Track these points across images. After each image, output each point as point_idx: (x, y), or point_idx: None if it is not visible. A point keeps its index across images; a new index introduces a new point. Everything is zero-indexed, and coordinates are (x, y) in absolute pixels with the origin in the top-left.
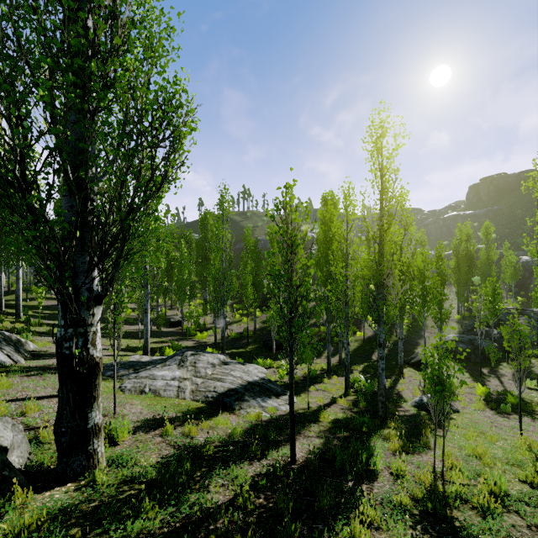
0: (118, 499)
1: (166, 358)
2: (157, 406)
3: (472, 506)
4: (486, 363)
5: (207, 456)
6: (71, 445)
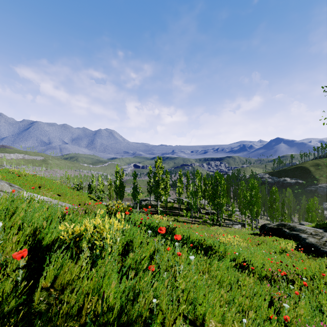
0: None
1: None
2: None
3: None
4: None
5: None
6: None
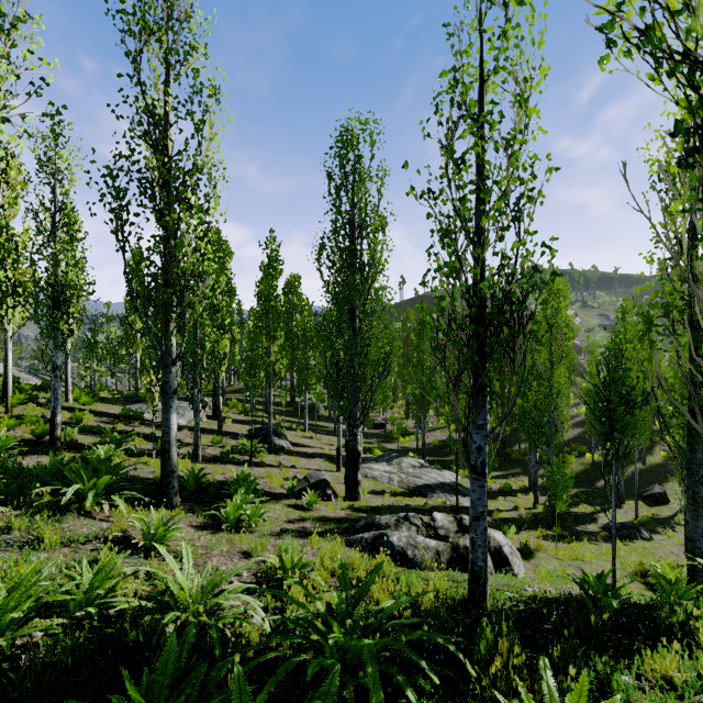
0: (372, 510)
1: (377, 457)
2: (377, 485)
3: (555, 556)
4: None
5: (408, 509)
6: (351, 486)
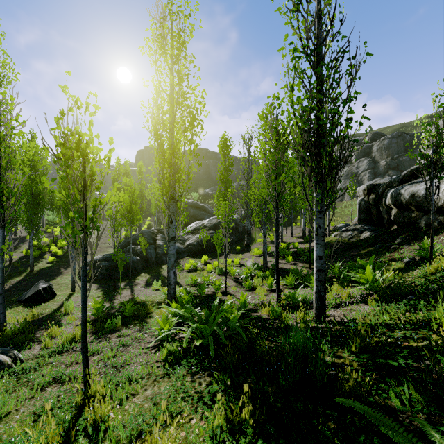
0: None
1: None
2: None
3: None
4: (127, 277)
5: None
6: None
